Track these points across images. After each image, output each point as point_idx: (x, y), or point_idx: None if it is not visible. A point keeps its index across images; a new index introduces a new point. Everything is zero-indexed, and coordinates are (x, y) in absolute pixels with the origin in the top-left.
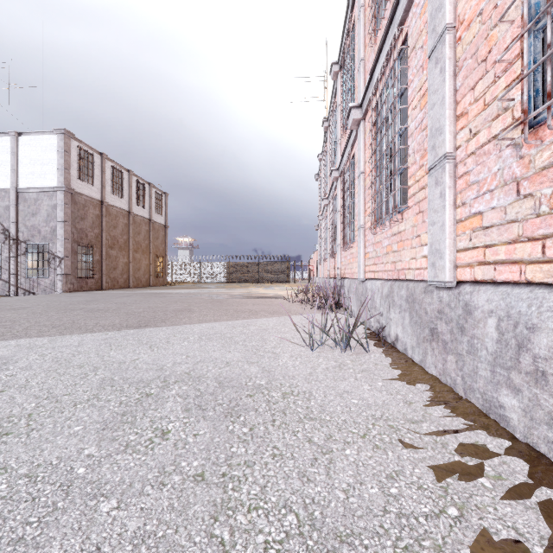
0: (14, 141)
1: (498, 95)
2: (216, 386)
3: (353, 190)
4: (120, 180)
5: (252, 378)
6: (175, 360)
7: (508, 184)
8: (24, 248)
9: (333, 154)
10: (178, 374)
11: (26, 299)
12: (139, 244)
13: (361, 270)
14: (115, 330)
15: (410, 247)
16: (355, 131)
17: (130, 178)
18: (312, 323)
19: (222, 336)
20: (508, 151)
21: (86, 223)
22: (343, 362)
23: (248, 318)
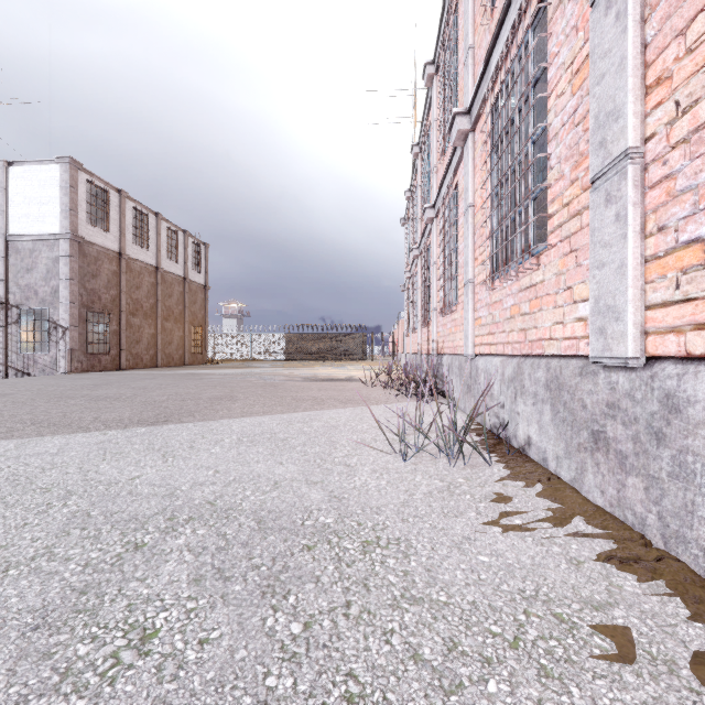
0: (2, 173)
1: None
2: (253, 528)
3: (457, 232)
4: (146, 226)
5: (313, 511)
6: (196, 479)
7: None
8: (16, 314)
9: (426, 187)
10: (196, 504)
11: (13, 382)
12: (170, 311)
13: (469, 343)
14: (119, 428)
15: (553, 306)
16: (460, 150)
17: (158, 223)
18: (403, 420)
19: (272, 437)
20: None
21: (100, 282)
22: (453, 481)
23: (311, 409)
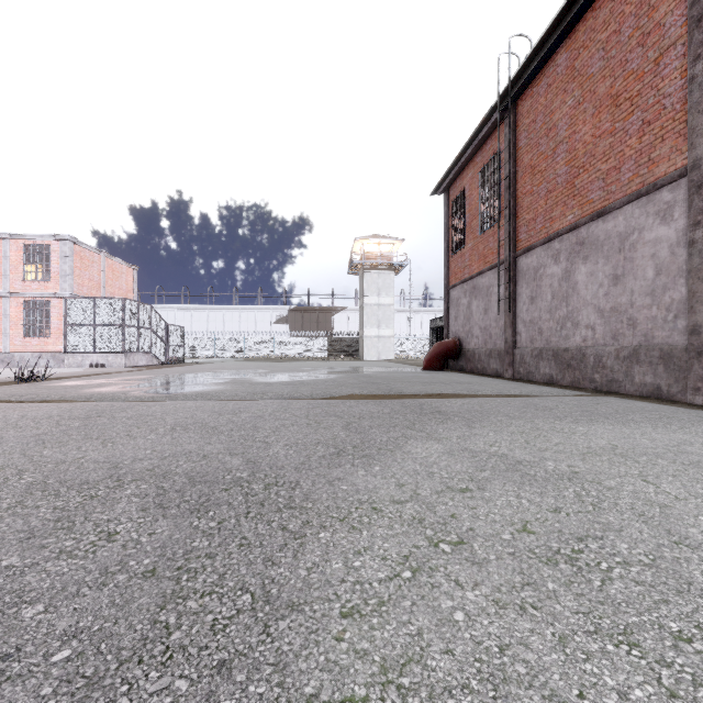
0: None
1: (20, 331)
2: None
3: None
4: None
5: None
6: None
7: (21, 341)
8: None
9: None
10: None
11: None
12: None
13: None
14: None
15: None
16: None
17: None
18: None
19: None
20: (21, 338)
21: None
22: None
23: None
